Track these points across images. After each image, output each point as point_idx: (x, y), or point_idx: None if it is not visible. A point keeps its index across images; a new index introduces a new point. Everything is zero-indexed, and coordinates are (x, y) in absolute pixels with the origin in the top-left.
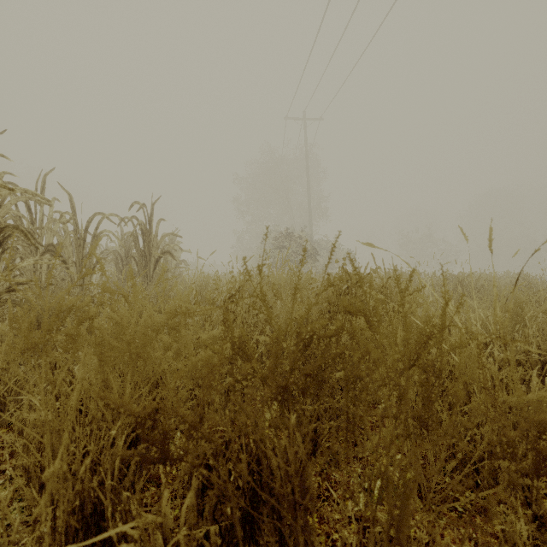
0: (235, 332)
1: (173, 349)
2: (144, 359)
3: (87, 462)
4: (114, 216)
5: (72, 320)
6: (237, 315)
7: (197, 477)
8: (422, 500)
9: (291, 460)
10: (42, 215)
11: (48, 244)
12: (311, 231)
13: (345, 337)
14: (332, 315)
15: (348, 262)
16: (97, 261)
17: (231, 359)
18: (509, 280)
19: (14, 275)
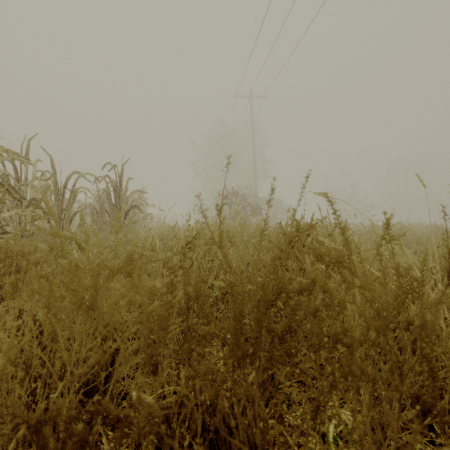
0: (192, 276)
1: (128, 297)
2: (94, 309)
3: (20, 433)
4: (93, 178)
5: (48, 264)
6: (193, 261)
7: (146, 444)
8: (377, 446)
9: (249, 419)
10: (26, 174)
11: (31, 199)
12: (256, 189)
13: (295, 281)
14: (282, 261)
15: (287, 215)
16: (74, 214)
17: (184, 314)
18: (426, 230)
19: (1, 225)
